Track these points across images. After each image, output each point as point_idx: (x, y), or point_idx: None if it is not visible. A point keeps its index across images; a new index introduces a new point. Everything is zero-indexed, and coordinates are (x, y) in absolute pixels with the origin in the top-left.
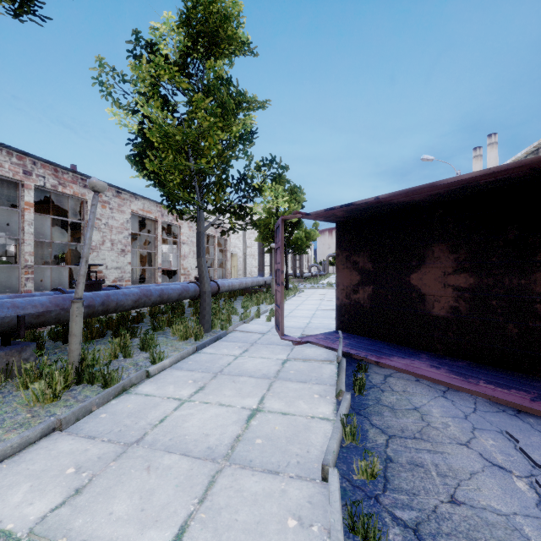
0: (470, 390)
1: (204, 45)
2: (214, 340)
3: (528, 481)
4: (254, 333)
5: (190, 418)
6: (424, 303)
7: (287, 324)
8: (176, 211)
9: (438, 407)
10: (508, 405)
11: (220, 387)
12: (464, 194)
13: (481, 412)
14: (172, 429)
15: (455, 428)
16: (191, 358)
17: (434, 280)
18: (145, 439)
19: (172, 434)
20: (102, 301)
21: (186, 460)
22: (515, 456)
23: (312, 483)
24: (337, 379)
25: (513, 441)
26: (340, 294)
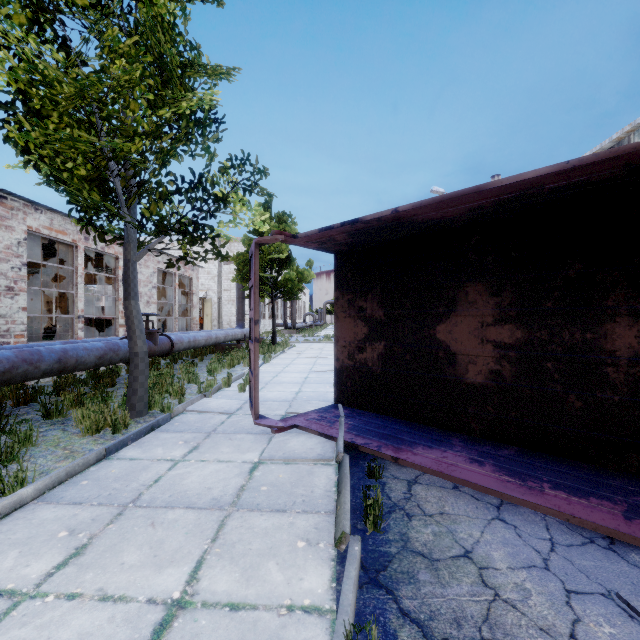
0: (537, 506)
1: None
2: (145, 431)
3: None
4: (217, 413)
5: None
6: (455, 366)
7: (269, 395)
8: (93, 228)
9: (499, 546)
10: (597, 530)
11: (119, 543)
12: (513, 211)
13: (563, 547)
14: None
15: (540, 600)
16: (89, 473)
17: (468, 333)
18: None
19: None
20: None
21: None
22: None
23: None
24: (337, 501)
25: (638, 620)
26: (340, 353)
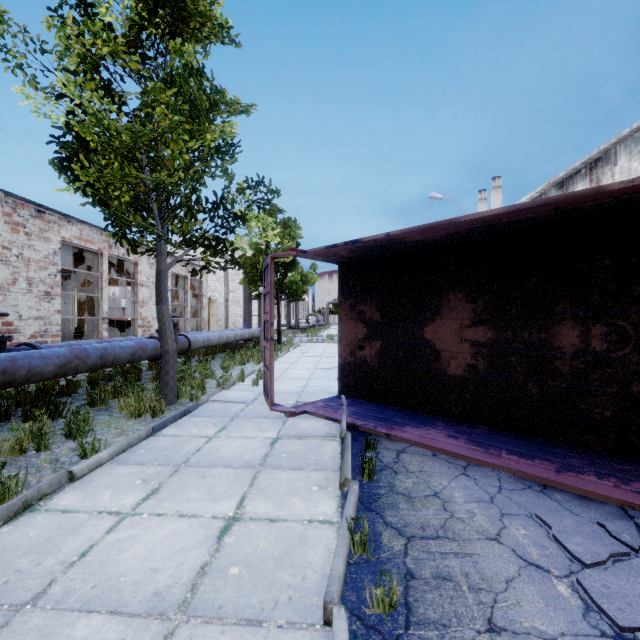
0: (493, 465)
1: (167, 19)
2: (179, 415)
3: (569, 582)
4: (236, 403)
5: (131, 544)
6: (439, 361)
7: (279, 388)
8: (127, 241)
9: (460, 490)
10: (534, 480)
11: (182, 487)
12: (483, 235)
13: (507, 491)
14: (100, 568)
15: (482, 518)
16: (143, 445)
17: (450, 333)
18: (50, 593)
19: (97, 576)
20: (3, 368)
21: (115, 623)
22: (550, 547)
23: (310, 631)
24: (341, 462)
25: (545, 527)
26: (343, 351)
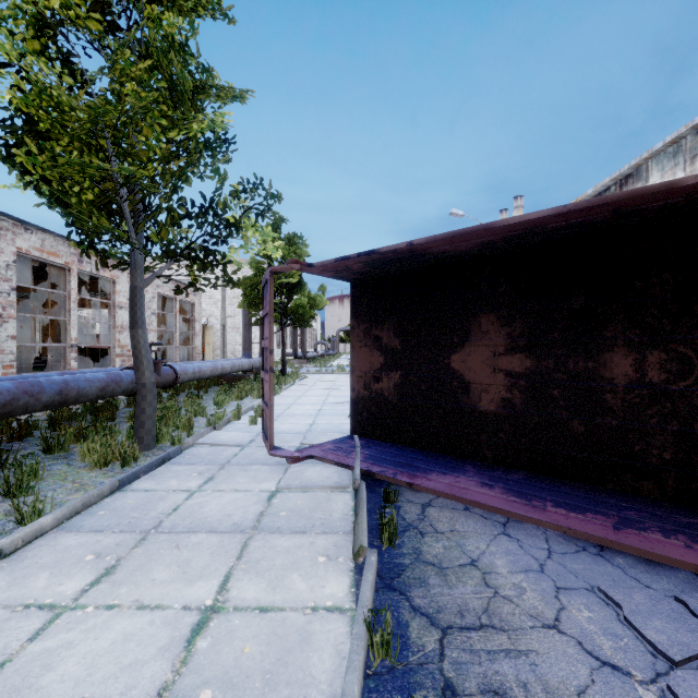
0: (539, 521)
1: None
2: (156, 464)
3: (658, 690)
4: (229, 446)
5: (62, 658)
6: (469, 395)
7: (281, 427)
8: (95, 252)
9: (502, 556)
10: (589, 540)
11: (147, 563)
12: (522, 246)
13: (558, 555)
14: None
15: (533, 595)
16: (105, 504)
17: (481, 362)
18: None
19: None
20: None
21: None
22: (624, 636)
23: None
24: (355, 522)
25: (613, 606)
26: (356, 383)
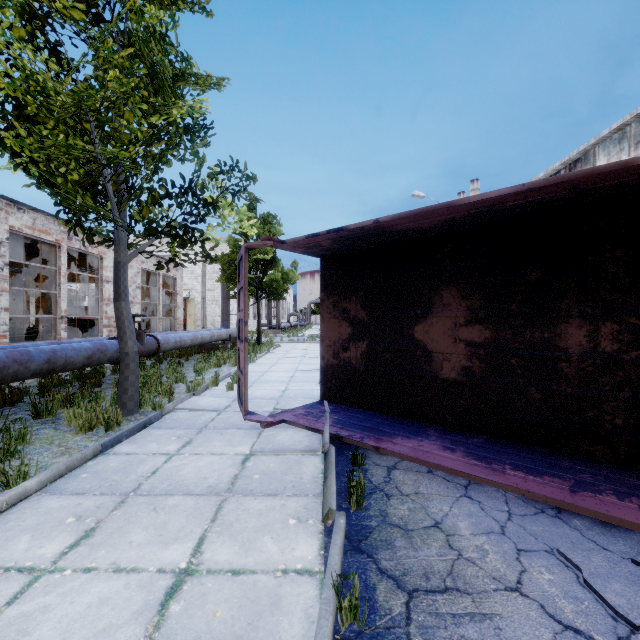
0: (499, 484)
1: None
2: (138, 428)
3: None
4: (207, 411)
5: (38, 623)
6: (431, 363)
7: (256, 393)
8: (81, 230)
9: (465, 518)
10: (547, 502)
11: (125, 526)
12: (482, 223)
13: (518, 517)
14: None
15: (495, 557)
16: (88, 467)
17: (442, 333)
18: None
19: None
20: None
21: None
22: (584, 599)
23: None
24: (324, 485)
25: (572, 568)
26: (325, 352)
